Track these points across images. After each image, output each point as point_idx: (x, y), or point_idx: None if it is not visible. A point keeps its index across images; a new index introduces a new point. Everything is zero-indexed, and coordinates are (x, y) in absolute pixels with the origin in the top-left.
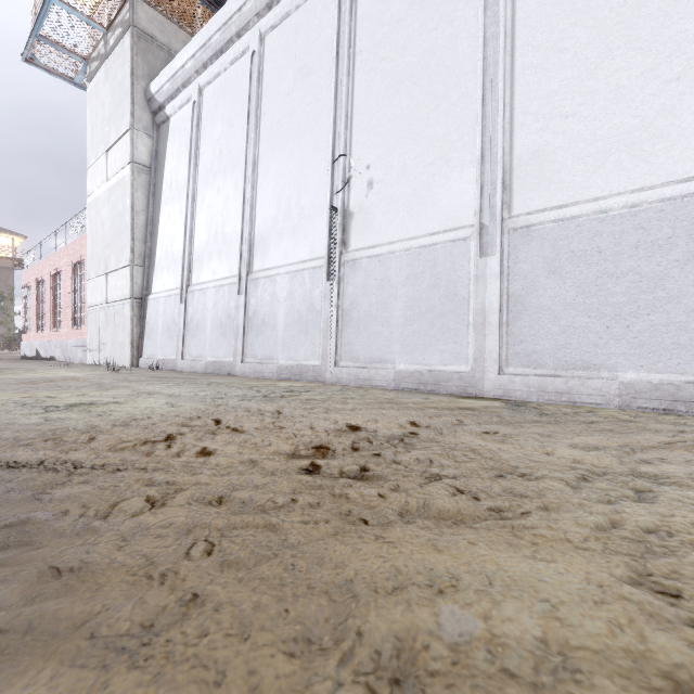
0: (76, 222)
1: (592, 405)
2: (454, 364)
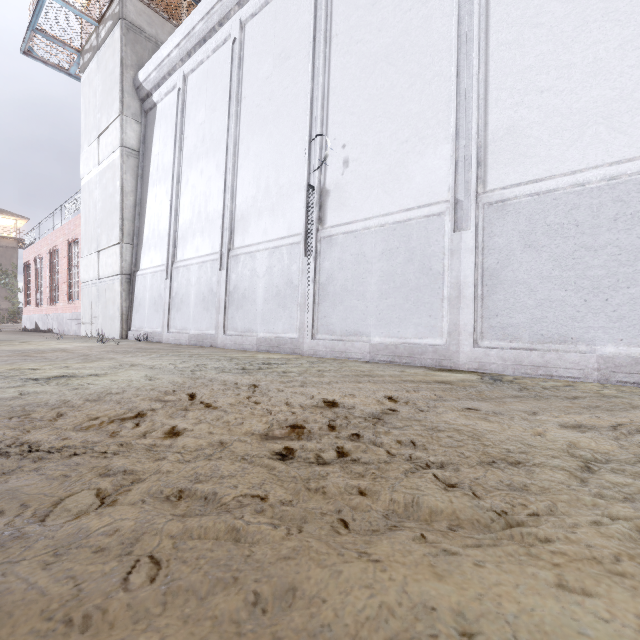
0: (71, 204)
1: (570, 378)
2: (429, 337)
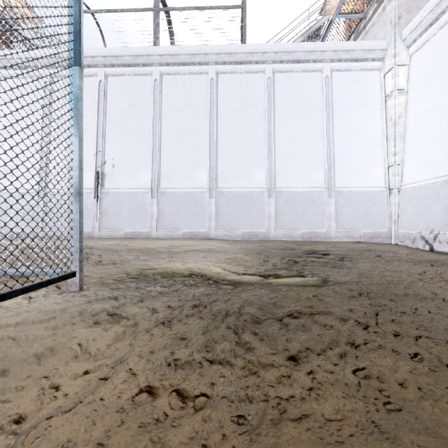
0: None
1: (177, 238)
2: (144, 229)
